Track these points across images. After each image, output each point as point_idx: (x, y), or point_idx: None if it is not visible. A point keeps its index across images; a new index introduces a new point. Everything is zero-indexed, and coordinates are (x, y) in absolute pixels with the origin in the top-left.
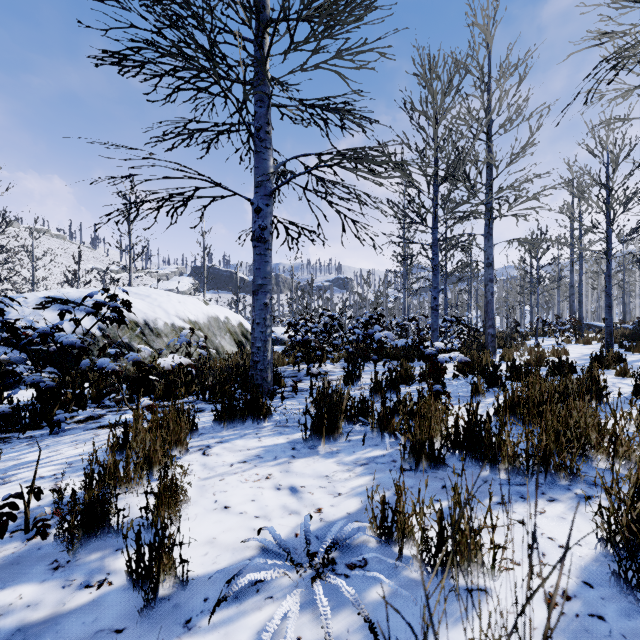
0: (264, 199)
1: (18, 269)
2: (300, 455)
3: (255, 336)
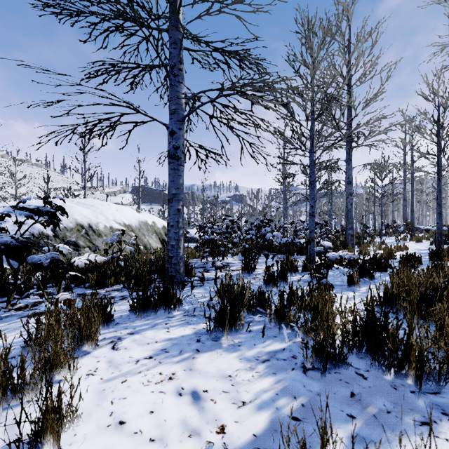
0: (177, 124)
1: (7, 188)
2: (204, 348)
3: (170, 236)
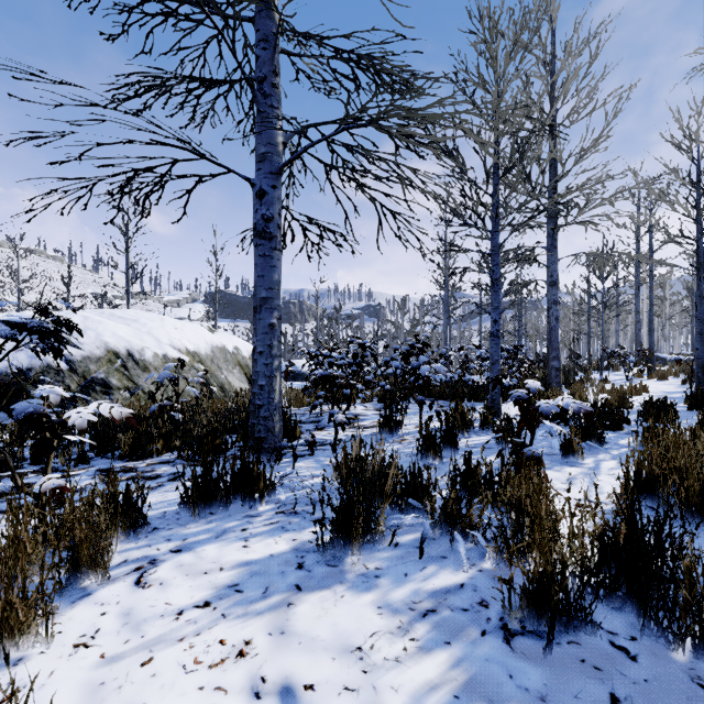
0: (269, 178)
1: (8, 294)
2: (311, 583)
3: (257, 370)
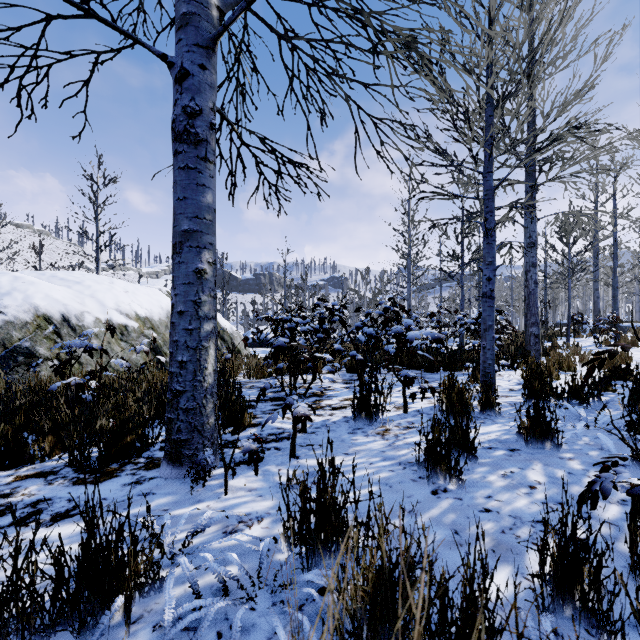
0: (195, 54)
1: None
2: None
3: (176, 339)
